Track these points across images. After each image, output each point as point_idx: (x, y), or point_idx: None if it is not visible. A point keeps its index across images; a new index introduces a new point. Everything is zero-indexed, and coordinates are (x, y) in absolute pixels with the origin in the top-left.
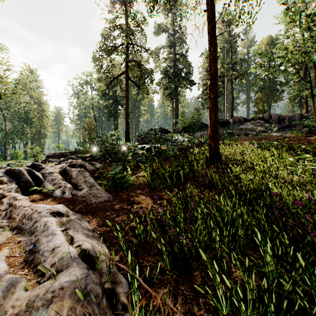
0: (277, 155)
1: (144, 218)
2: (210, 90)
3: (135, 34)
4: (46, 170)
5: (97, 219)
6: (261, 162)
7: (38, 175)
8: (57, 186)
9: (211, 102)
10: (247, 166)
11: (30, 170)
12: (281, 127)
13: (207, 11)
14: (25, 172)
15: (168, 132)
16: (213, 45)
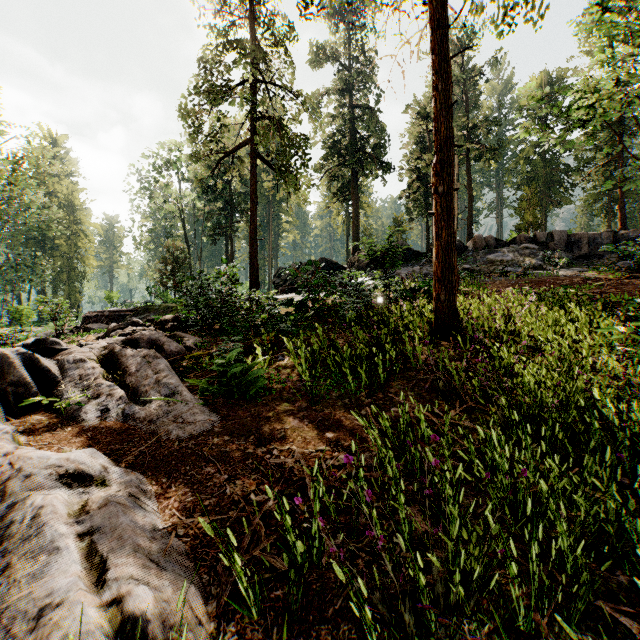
0: (585, 320)
1: (300, 485)
2: (437, 175)
3: (270, 60)
4: (69, 353)
5: (179, 488)
6: (555, 336)
7: (49, 366)
8: (91, 394)
9: (438, 203)
10: (524, 345)
11: (30, 354)
12: (573, 257)
13: (429, 3)
14: (18, 360)
15: (339, 267)
16: (444, 77)
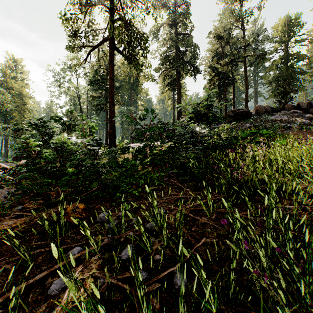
0: None
1: None
2: None
3: None
4: None
5: None
6: None
7: None
8: None
9: None
10: None
11: None
12: None
13: None
14: None
15: None
16: None
